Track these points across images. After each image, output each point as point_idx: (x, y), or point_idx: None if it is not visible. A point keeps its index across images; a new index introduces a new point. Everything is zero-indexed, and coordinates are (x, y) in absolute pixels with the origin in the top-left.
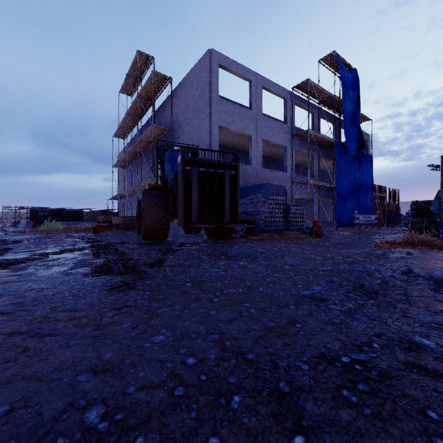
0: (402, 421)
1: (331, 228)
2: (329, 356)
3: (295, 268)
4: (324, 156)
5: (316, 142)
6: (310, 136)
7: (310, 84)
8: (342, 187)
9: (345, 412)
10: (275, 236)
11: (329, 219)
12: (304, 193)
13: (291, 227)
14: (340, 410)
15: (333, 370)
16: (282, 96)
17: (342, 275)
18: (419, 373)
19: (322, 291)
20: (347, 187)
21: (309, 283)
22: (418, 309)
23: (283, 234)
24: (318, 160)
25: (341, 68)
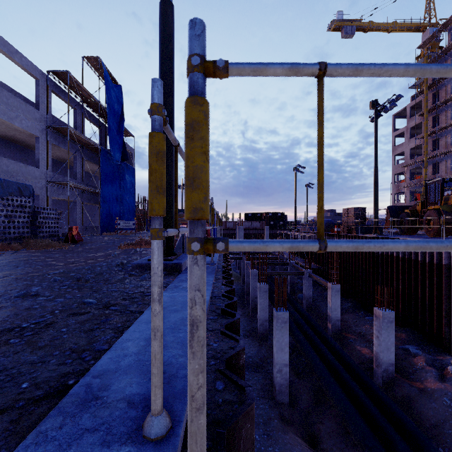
0: (43, 338)
1: (96, 233)
2: (13, 327)
3: (23, 277)
4: (90, 159)
5: (79, 142)
6: (71, 133)
7: (71, 77)
8: (107, 193)
9: (5, 349)
10: (14, 245)
11: (97, 223)
12: (65, 195)
13: (42, 234)
14: (2, 349)
15: (10, 333)
16: (33, 74)
17: (70, 275)
18: (73, 316)
19: (40, 289)
20: (113, 194)
21: (30, 286)
22: (107, 286)
23: (27, 243)
24: (81, 161)
25: (106, 77)
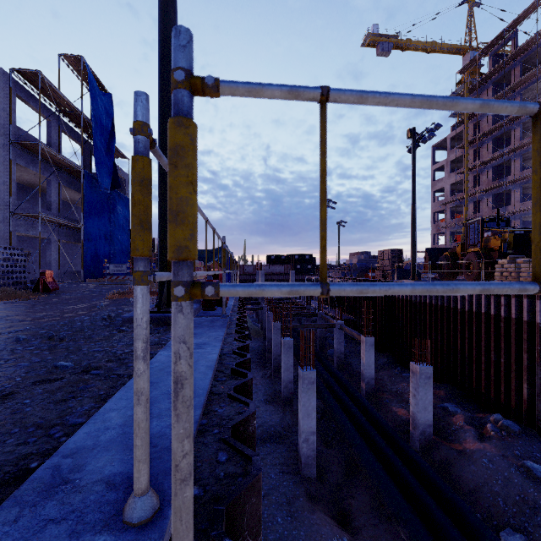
0: None
1: (78, 280)
2: None
3: None
4: (69, 185)
5: (55, 163)
6: (44, 151)
7: (43, 79)
8: (92, 229)
9: None
10: None
11: (79, 267)
12: (35, 231)
13: (2, 280)
14: None
15: None
16: None
17: (39, 332)
18: (40, 384)
19: None
20: (100, 230)
21: None
22: (89, 345)
23: None
24: (58, 188)
25: (91, 82)
